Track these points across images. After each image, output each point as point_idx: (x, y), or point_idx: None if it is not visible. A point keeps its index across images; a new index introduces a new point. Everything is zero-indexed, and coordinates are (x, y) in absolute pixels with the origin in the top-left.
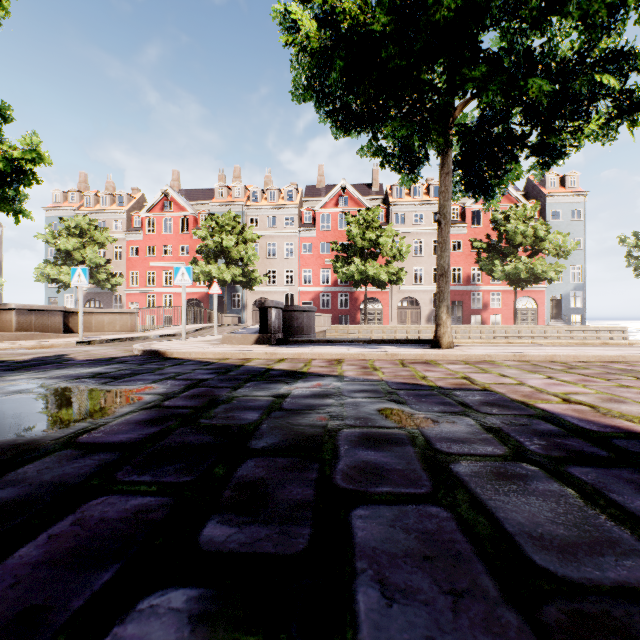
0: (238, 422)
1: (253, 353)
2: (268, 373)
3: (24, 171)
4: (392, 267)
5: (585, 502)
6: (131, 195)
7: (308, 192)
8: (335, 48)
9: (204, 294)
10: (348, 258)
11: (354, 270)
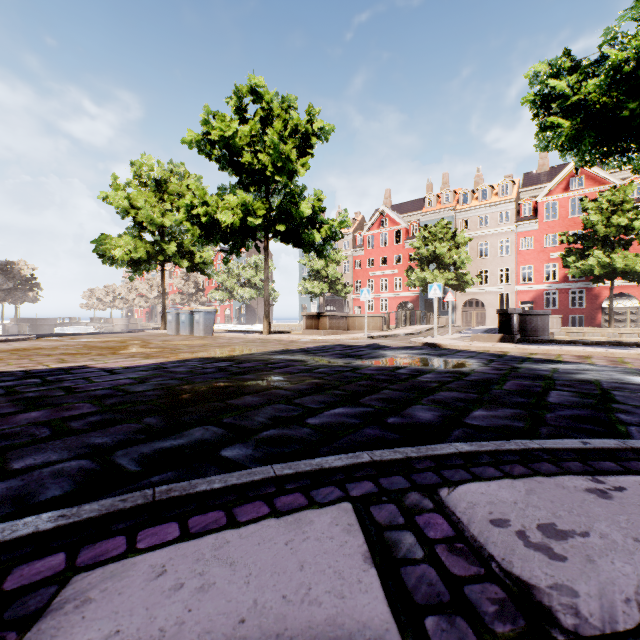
0: (539, 373)
1: (507, 348)
2: (531, 359)
3: (336, 232)
4: None
5: None
6: (355, 219)
7: (526, 180)
8: (584, 126)
9: (414, 297)
10: (583, 250)
11: (593, 264)
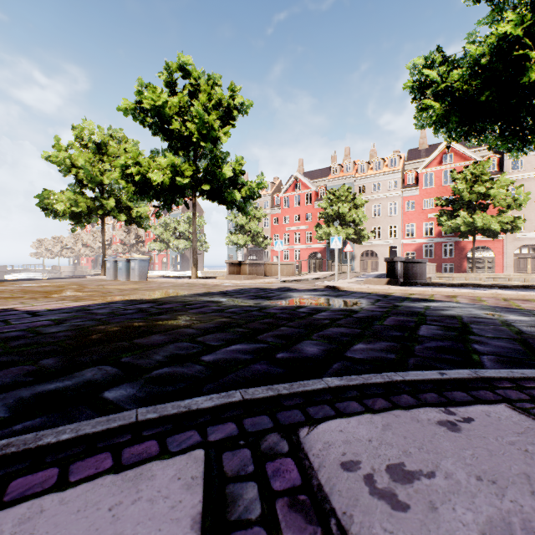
0: (415, 310)
1: (392, 289)
2: (410, 299)
3: (254, 192)
4: (505, 217)
5: None
6: (273, 183)
7: (410, 155)
8: (451, 108)
9: (322, 248)
10: (453, 211)
11: (460, 223)
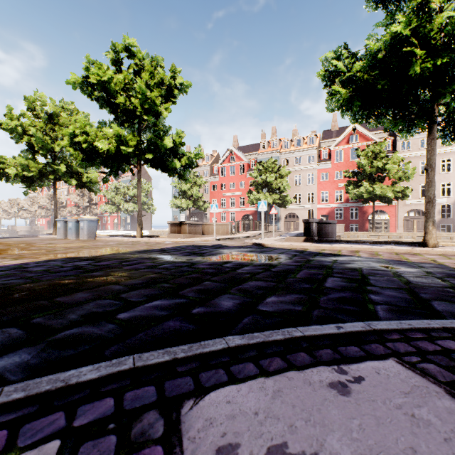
0: (324, 264)
1: (307, 246)
2: (322, 254)
3: (193, 162)
4: (397, 187)
5: (440, 281)
6: (212, 155)
7: (324, 135)
8: (355, 94)
9: (253, 211)
10: (358, 182)
11: (363, 191)
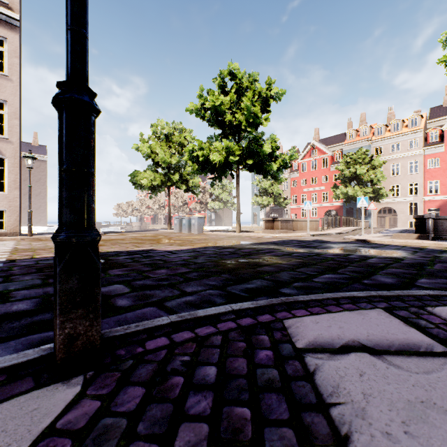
0: None
1: (425, 243)
2: None
3: (286, 163)
4: None
5: None
6: None
7: (432, 113)
8: None
9: (338, 206)
10: None
11: None
